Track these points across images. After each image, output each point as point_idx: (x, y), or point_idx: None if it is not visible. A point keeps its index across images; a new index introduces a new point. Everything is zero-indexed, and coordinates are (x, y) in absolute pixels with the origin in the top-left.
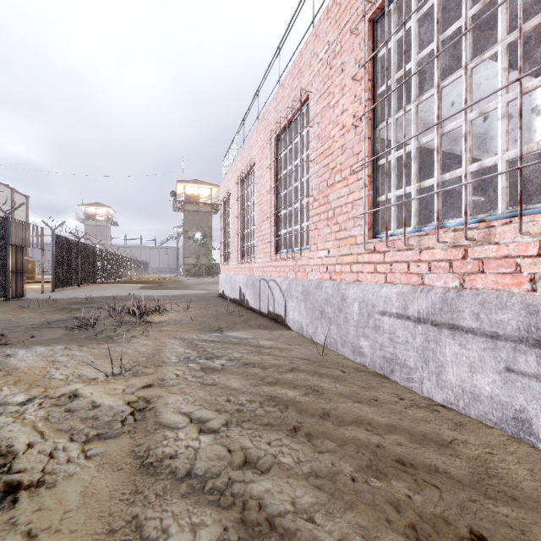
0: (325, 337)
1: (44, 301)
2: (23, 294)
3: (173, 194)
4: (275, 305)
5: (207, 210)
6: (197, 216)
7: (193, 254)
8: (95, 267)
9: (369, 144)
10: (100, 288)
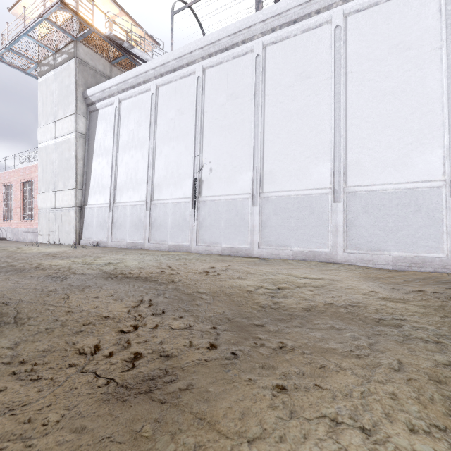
0: (16, 239)
1: None
2: None
3: None
4: (3, 235)
5: None
6: None
7: None
8: None
9: (23, 203)
10: None
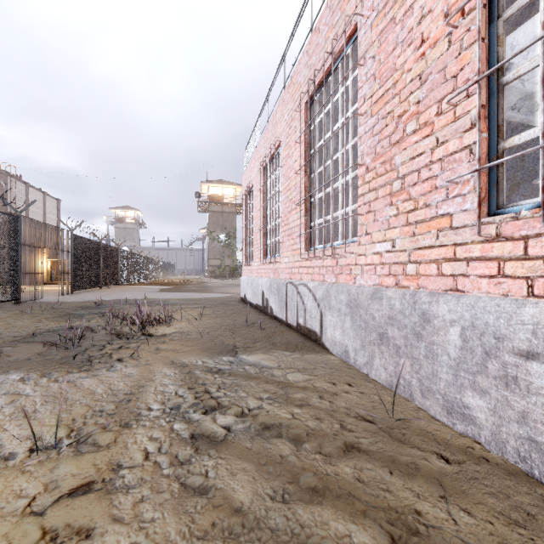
0: (387, 374)
1: (54, 305)
2: (38, 297)
3: (198, 195)
4: (307, 317)
5: (231, 210)
6: (221, 217)
7: (217, 256)
8: (119, 269)
9: (482, 51)
10: (120, 290)
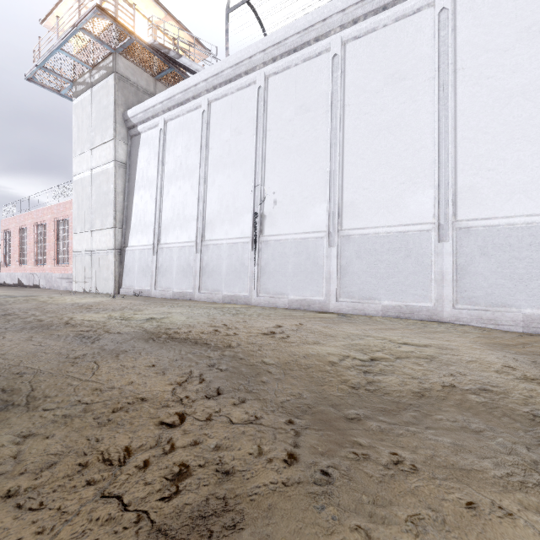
0: (49, 286)
1: None
2: None
3: None
4: (36, 282)
5: None
6: None
7: None
8: None
9: (57, 245)
10: None
